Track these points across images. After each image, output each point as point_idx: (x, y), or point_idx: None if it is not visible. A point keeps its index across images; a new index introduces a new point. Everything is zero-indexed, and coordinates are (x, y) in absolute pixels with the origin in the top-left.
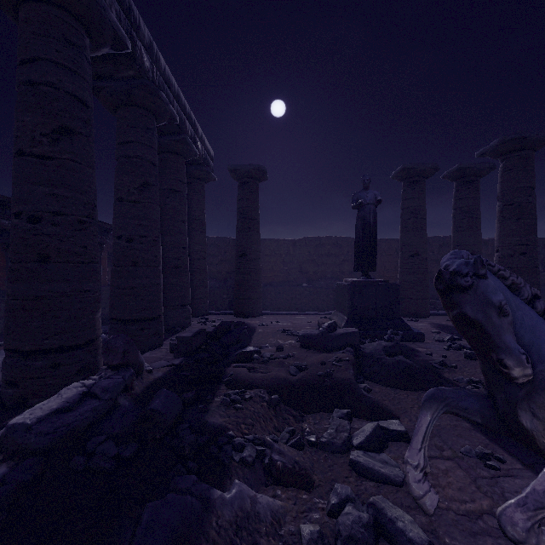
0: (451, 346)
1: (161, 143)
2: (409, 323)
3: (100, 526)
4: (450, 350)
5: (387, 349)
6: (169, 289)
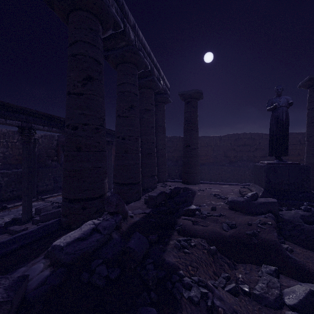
0: None
1: (140, 83)
2: None
3: None
4: None
5: (304, 218)
6: (145, 166)
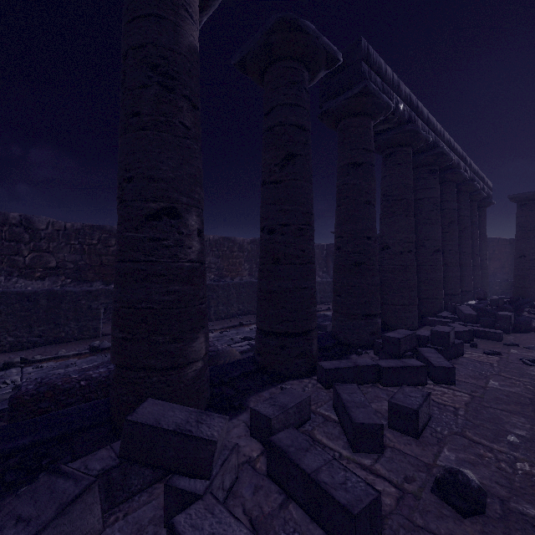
0: None
1: None
2: None
3: None
4: None
5: None
6: None
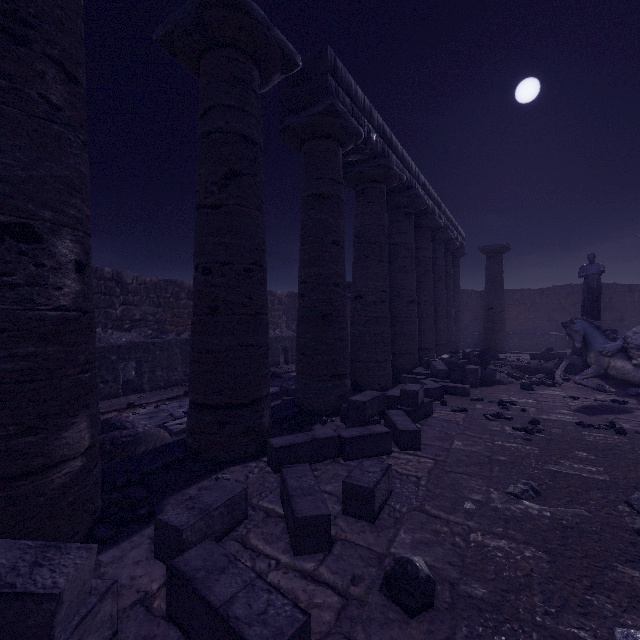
0: None
1: None
2: None
3: None
4: None
5: None
6: None
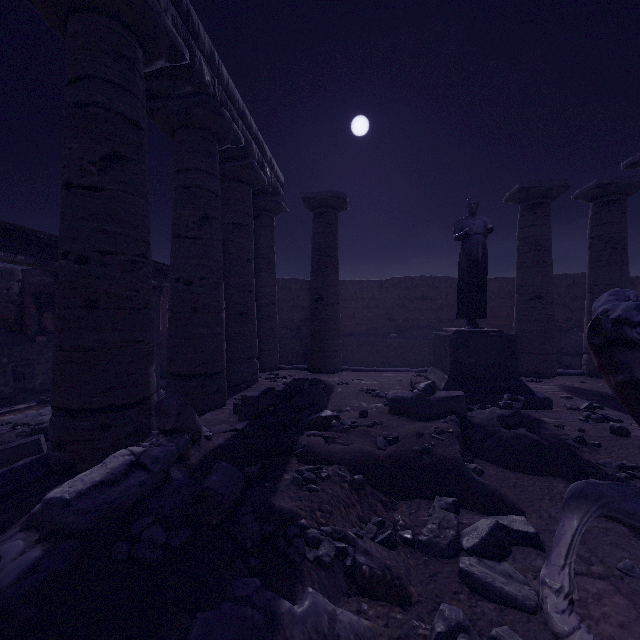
0: (590, 416)
1: (224, 170)
2: (529, 384)
3: (141, 637)
4: (588, 422)
5: (503, 419)
6: (234, 340)
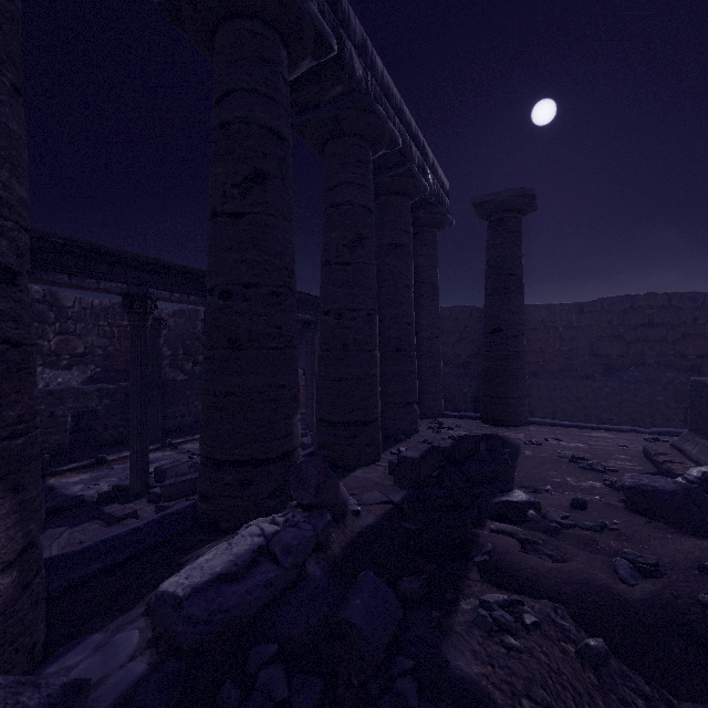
0: None
1: (379, 183)
2: None
3: None
4: None
5: None
6: (389, 381)
